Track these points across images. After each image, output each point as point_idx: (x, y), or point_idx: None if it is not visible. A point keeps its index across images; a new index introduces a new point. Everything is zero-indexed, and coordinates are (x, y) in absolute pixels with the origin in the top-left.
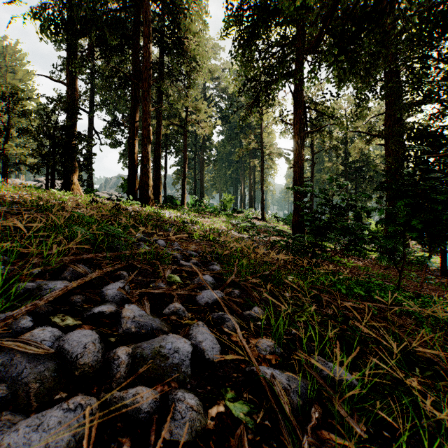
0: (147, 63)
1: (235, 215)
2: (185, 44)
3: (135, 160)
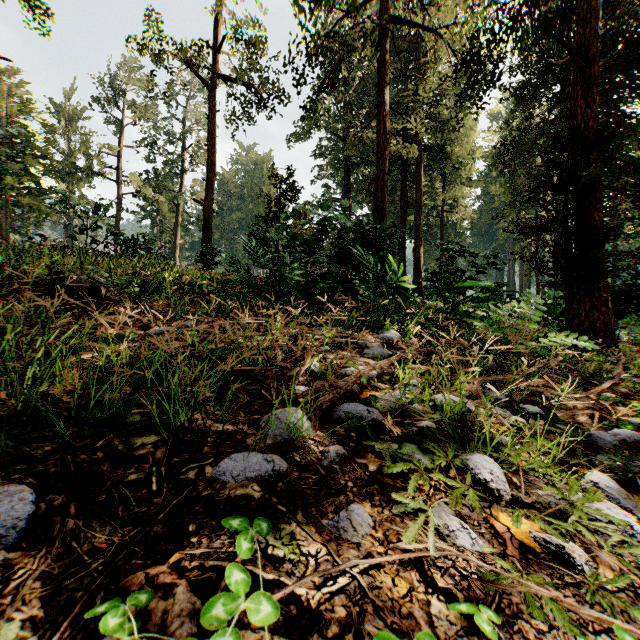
0: (419, 185)
1: (500, 305)
2: (446, 147)
3: (404, 261)
